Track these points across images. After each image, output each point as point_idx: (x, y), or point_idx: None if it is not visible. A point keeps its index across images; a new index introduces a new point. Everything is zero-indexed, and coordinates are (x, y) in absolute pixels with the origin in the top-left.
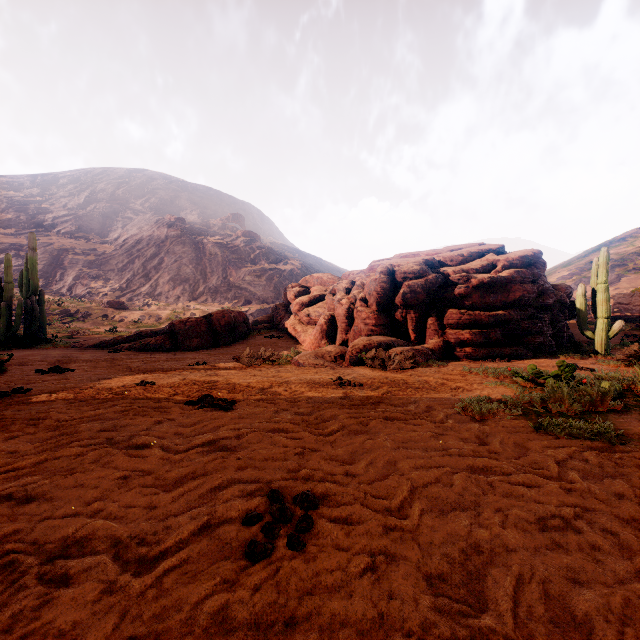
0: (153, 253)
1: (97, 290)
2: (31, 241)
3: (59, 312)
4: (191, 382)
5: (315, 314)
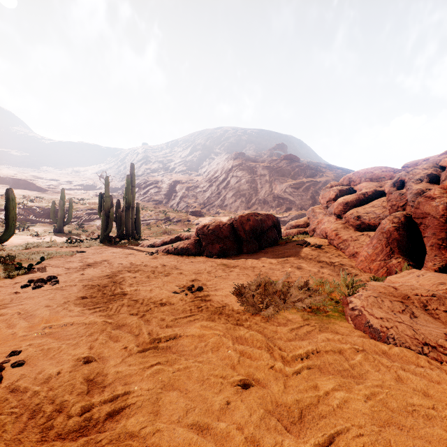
0: (223, 178)
1: (191, 204)
2: (131, 169)
3: (164, 218)
4: (59, 398)
5: (368, 216)
